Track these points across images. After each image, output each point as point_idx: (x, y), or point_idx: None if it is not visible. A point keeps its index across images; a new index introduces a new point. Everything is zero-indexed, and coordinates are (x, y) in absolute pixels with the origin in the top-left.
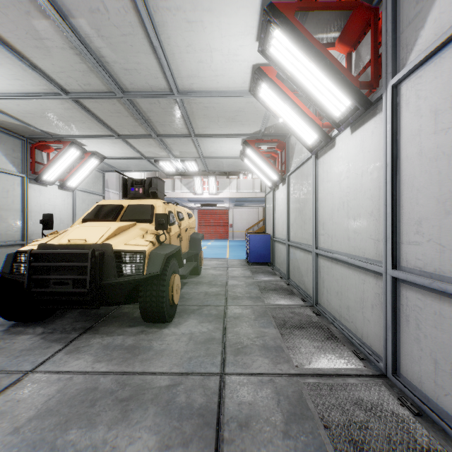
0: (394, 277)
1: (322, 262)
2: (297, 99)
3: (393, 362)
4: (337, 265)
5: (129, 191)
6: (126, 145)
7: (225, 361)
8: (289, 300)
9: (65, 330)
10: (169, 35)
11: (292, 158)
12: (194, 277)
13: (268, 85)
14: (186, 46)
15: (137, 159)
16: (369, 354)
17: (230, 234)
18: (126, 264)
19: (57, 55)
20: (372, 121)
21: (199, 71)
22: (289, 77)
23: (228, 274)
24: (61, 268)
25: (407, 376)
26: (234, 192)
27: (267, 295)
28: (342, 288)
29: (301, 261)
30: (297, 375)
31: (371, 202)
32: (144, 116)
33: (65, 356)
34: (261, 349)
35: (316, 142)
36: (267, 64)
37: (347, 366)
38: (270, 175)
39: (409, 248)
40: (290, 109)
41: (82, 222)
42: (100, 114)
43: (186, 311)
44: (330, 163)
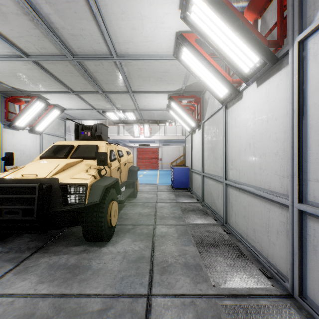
0: (300, 210)
1: (231, 191)
2: (212, 60)
3: (300, 285)
4: (244, 194)
5: (80, 134)
6: (79, 99)
7: (152, 281)
8: (204, 220)
9: (20, 250)
10: (106, 3)
11: (205, 109)
12: (131, 199)
13: (189, 48)
14: (121, 14)
15: (89, 110)
16: (274, 273)
17: (160, 165)
18: (70, 195)
19: (14, 21)
20: (277, 75)
21: (133, 37)
22: (206, 40)
23: (157, 197)
24: (13, 199)
25: (314, 300)
26: (162, 135)
27: (187, 215)
28: (249, 213)
29: (213, 189)
30: (215, 295)
31: (277, 143)
32: (91, 75)
33: (13, 276)
34: (183, 267)
35: (226, 95)
36: (187, 31)
37: (257, 286)
38: (189, 122)
39: (316, 185)
40: (206, 68)
41: (39, 158)
42: (57, 73)
43: (123, 230)
44: (238, 112)
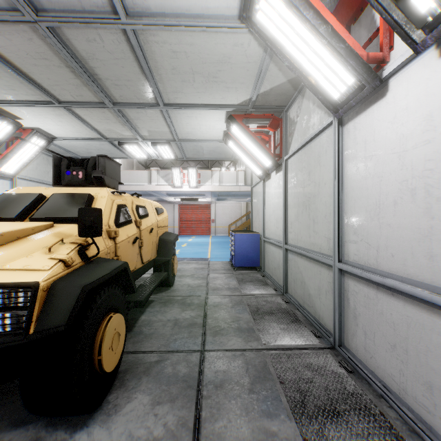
0: None
1: (352, 285)
2: (325, 11)
3: None
4: (392, 298)
5: (64, 175)
6: (75, 118)
7: None
8: (295, 335)
9: None
10: None
11: (291, 136)
12: (164, 290)
13: None
14: None
15: (96, 140)
16: None
17: (212, 229)
18: None
19: None
20: None
21: None
22: None
23: (208, 284)
24: None
25: None
26: (216, 185)
27: (262, 325)
28: (410, 343)
29: (309, 274)
30: None
31: None
32: (85, 67)
33: None
34: None
35: (348, 92)
36: None
37: None
38: (260, 161)
39: None
40: (312, 27)
41: None
42: (17, 60)
43: (137, 370)
44: (374, 126)
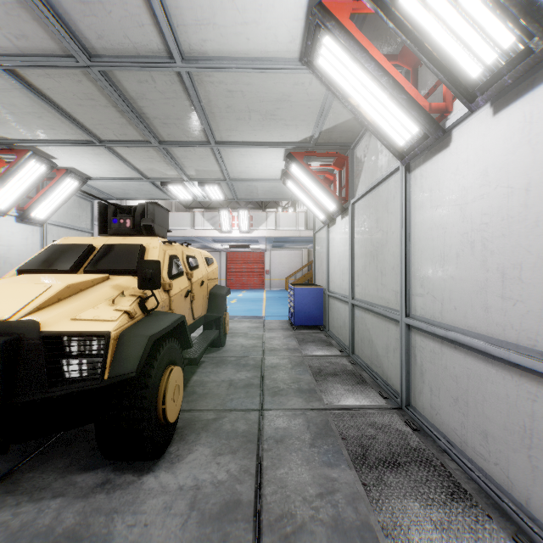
0: None
1: (419, 340)
2: (386, 62)
3: None
4: (455, 351)
5: (110, 223)
6: (115, 158)
7: None
8: (361, 396)
9: None
10: None
11: (358, 178)
12: (215, 350)
13: (336, 34)
14: None
15: (136, 180)
16: None
17: (267, 282)
18: (69, 359)
19: None
20: None
21: (215, 13)
22: (381, 5)
23: (265, 345)
24: None
25: None
26: (271, 230)
27: (325, 386)
28: (470, 395)
29: (376, 332)
30: None
31: None
32: (133, 106)
33: None
34: (333, 535)
35: (413, 140)
36: None
37: None
38: (324, 204)
39: None
40: (374, 78)
41: (18, 273)
42: (62, 100)
43: (195, 426)
44: (439, 175)
